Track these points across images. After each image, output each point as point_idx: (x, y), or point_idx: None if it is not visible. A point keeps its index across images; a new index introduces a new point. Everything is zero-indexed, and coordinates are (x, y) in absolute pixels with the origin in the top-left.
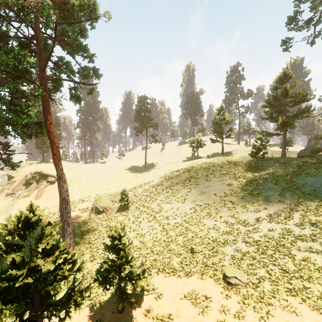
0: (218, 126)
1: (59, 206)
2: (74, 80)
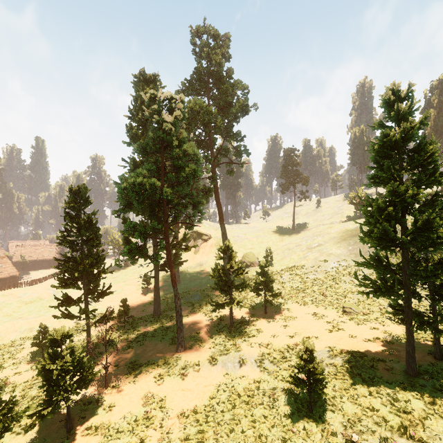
0: None
1: (213, 260)
2: (231, 162)
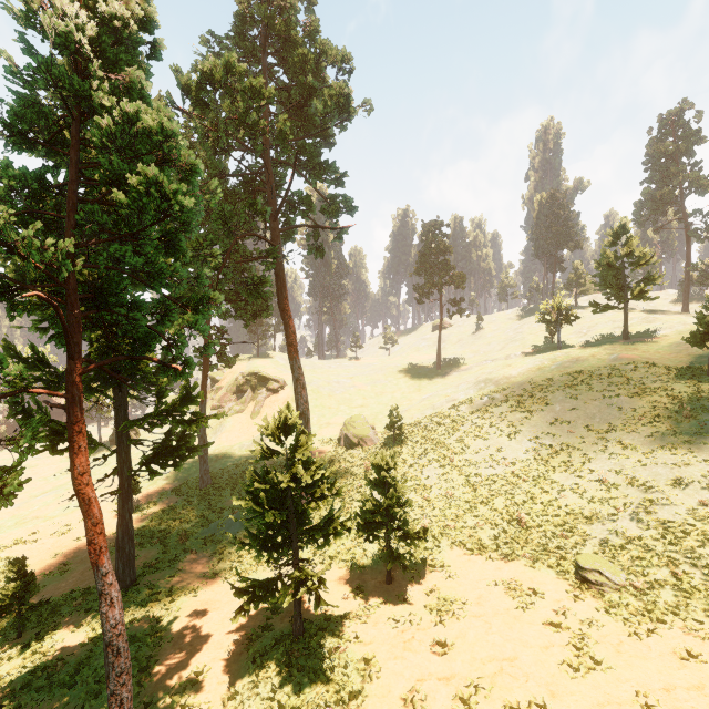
0: (611, 273)
1: None
2: (316, 225)
